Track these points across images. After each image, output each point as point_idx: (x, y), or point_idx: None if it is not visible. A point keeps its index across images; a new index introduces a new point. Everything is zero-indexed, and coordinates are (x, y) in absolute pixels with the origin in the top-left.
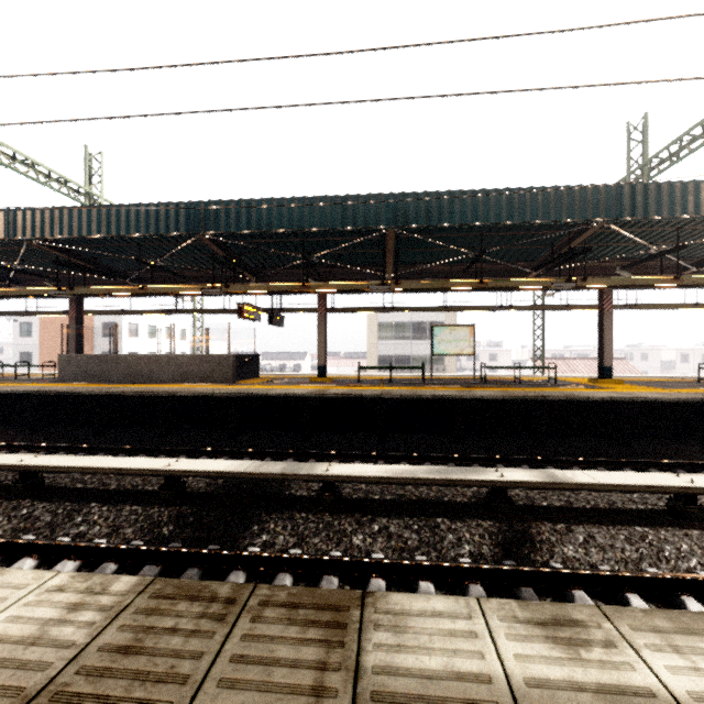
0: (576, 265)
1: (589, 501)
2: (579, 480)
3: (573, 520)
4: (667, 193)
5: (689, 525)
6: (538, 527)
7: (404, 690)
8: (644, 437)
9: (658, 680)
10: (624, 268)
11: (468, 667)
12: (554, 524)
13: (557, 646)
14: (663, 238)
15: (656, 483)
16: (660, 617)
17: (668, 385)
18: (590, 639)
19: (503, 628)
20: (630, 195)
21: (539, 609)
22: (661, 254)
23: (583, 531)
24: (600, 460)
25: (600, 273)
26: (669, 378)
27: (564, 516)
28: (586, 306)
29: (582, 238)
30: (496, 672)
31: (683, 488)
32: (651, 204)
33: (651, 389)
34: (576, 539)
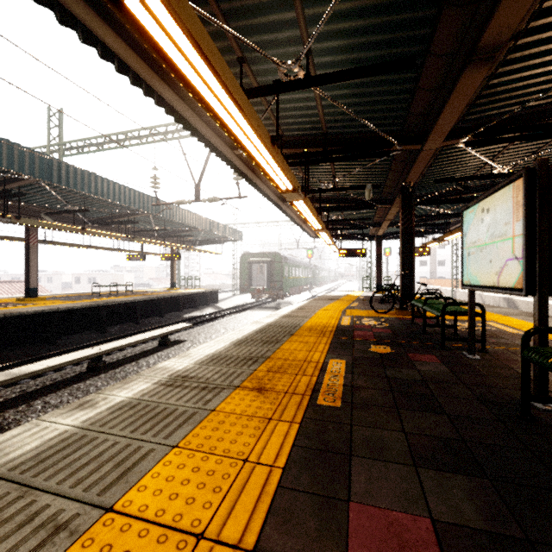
0: (8, 203)
1: (38, 384)
2: (34, 369)
3: (31, 399)
4: (81, 175)
5: (100, 373)
6: (3, 416)
7: (27, 458)
8: (64, 335)
9: (124, 397)
10: (47, 215)
11: (53, 435)
12: (17, 407)
13: (87, 409)
14: (75, 201)
15: (83, 355)
16: (117, 384)
17: (76, 298)
18: (98, 401)
19: (59, 418)
20: (58, 168)
21: (71, 406)
22: (74, 212)
23: (41, 402)
24: (37, 357)
25: (27, 213)
26: (75, 294)
27: (23, 400)
28: (12, 237)
29: (17, 184)
30: (68, 428)
31: (97, 354)
32: (72, 179)
33: (67, 302)
34: (37, 409)
